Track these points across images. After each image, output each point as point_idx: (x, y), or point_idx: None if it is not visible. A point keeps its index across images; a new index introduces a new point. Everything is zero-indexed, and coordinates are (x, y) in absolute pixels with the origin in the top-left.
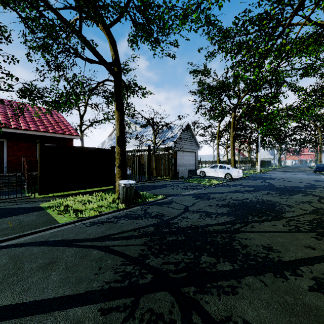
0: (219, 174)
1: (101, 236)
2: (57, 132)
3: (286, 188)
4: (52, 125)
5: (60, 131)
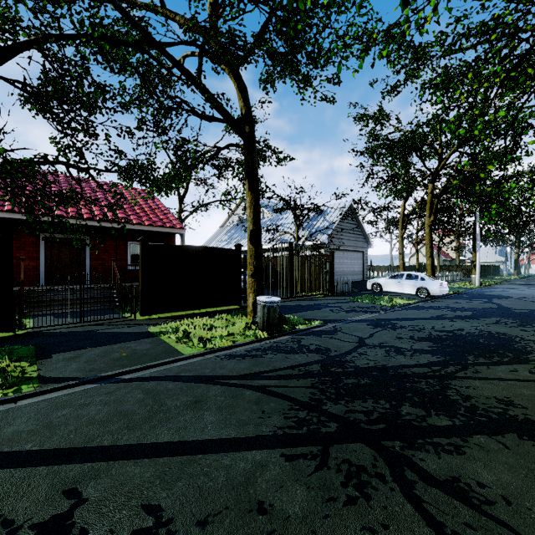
0: (406, 289)
1: (248, 373)
2: (155, 225)
3: (532, 313)
4: (147, 213)
5: (159, 223)
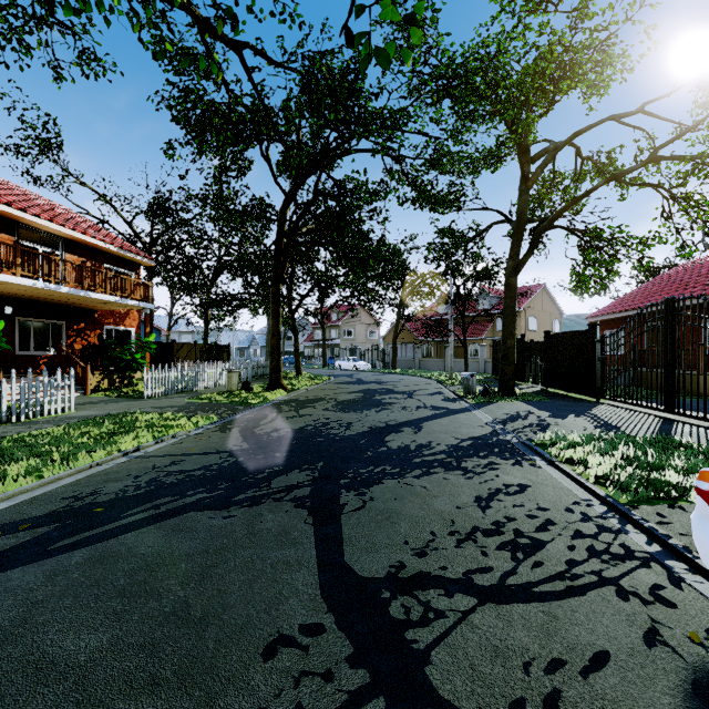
0: None
1: (420, 390)
2: None
3: (277, 465)
4: None
5: None
